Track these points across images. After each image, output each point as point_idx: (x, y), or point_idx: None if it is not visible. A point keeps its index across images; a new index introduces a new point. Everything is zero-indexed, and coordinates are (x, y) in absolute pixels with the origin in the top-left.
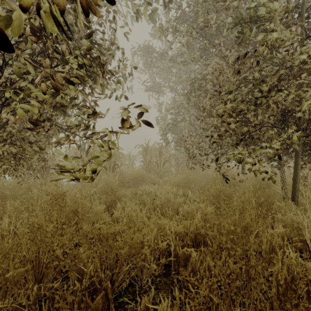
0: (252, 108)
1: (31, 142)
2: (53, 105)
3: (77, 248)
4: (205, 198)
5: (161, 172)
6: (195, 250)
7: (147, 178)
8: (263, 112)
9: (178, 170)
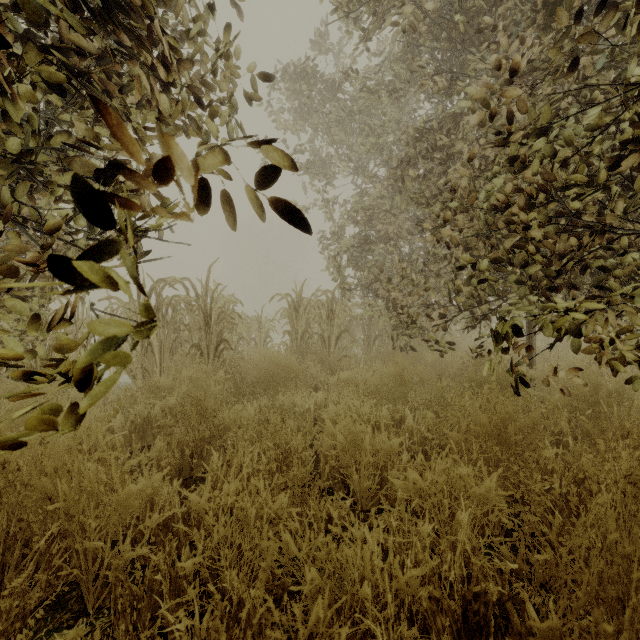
0: (604, 176)
1: None
2: None
3: None
4: (463, 440)
5: (332, 359)
6: None
7: (298, 373)
8: (624, 196)
9: (370, 353)
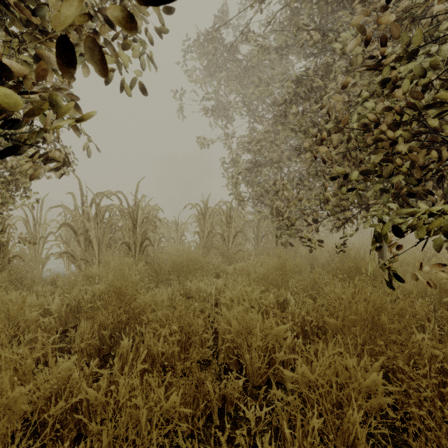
0: None
1: None
2: None
3: None
4: (340, 326)
5: (230, 252)
6: None
7: (203, 264)
8: None
9: (259, 248)
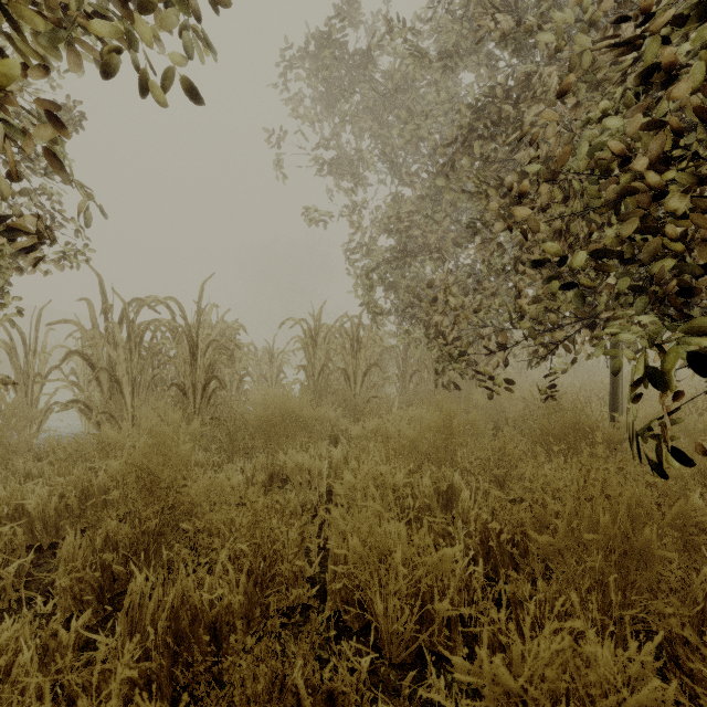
0: None
1: None
2: None
3: None
4: (560, 548)
5: (358, 400)
6: None
7: (310, 422)
8: None
9: (406, 392)
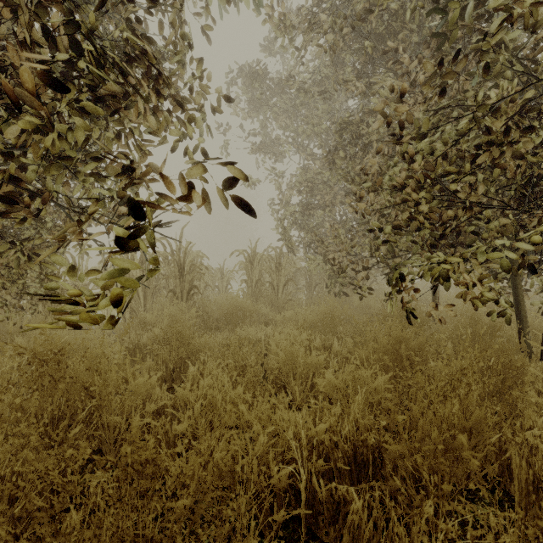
0: (468, 168)
1: (13, 241)
2: (38, 153)
3: (60, 497)
4: (369, 356)
5: (280, 302)
6: (355, 480)
7: (253, 312)
8: (487, 180)
9: (311, 298)
